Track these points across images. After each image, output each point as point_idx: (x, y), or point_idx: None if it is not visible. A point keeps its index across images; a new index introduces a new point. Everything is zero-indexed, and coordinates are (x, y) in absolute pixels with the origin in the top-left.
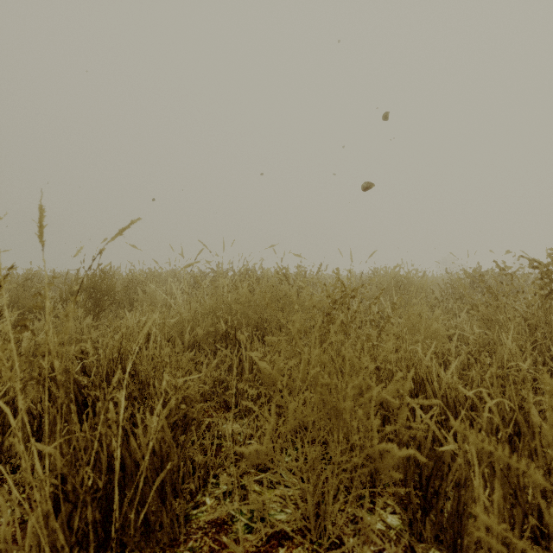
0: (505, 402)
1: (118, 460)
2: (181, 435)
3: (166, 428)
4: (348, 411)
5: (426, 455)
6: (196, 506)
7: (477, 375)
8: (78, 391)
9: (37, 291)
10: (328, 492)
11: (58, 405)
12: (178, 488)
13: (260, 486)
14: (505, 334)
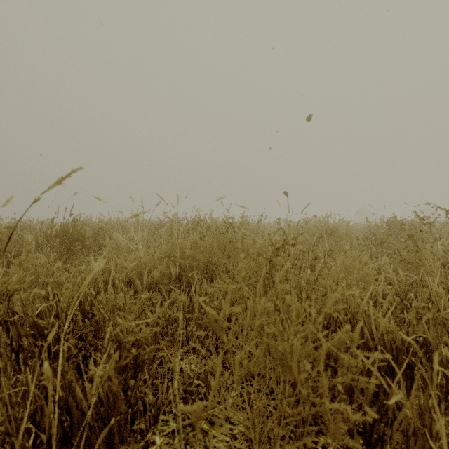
0: (441, 346)
1: (56, 420)
2: (132, 377)
3: (113, 377)
4: (295, 363)
5: (368, 401)
6: (146, 446)
7: (412, 319)
8: (37, 333)
9: (19, 237)
10: (272, 429)
11: (8, 353)
12: (126, 434)
13: (207, 423)
14: (430, 278)
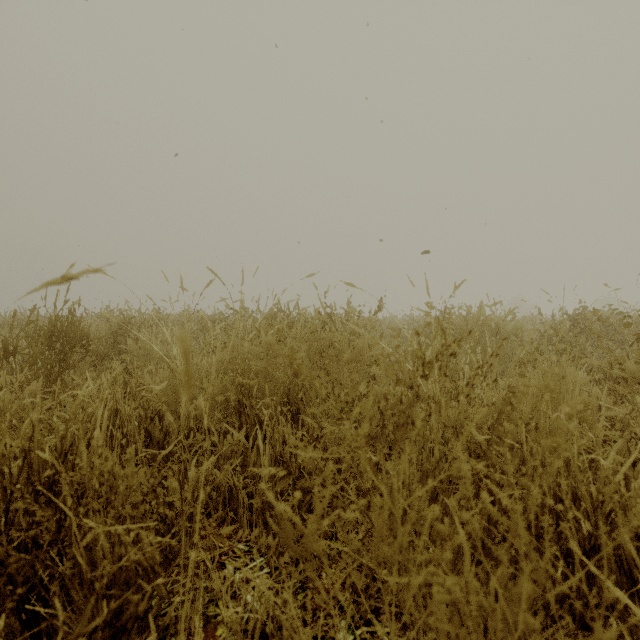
0: None
1: None
2: None
3: None
4: None
5: None
6: None
7: None
8: None
9: None
10: None
11: None
12: None
13: None
14: None
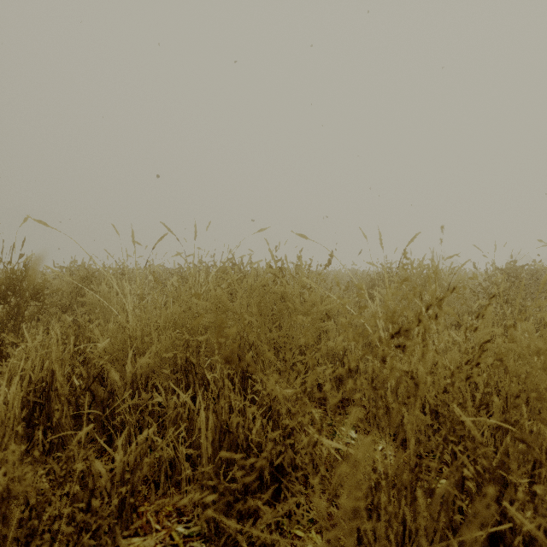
0: None
1: None
2: None
3: None
4: None
5: None
6: None
7: None
8: None
9: None
10: None
11: None
12: None
13: None
14: None
